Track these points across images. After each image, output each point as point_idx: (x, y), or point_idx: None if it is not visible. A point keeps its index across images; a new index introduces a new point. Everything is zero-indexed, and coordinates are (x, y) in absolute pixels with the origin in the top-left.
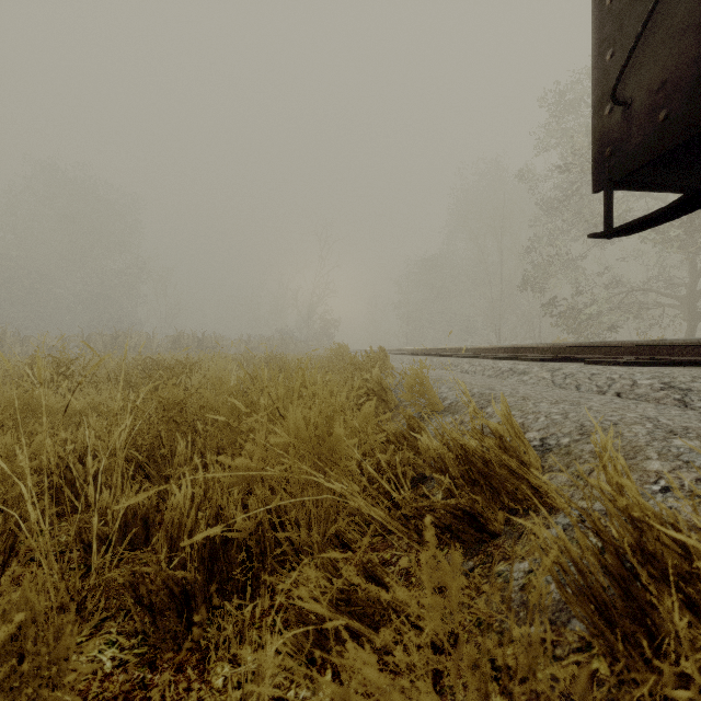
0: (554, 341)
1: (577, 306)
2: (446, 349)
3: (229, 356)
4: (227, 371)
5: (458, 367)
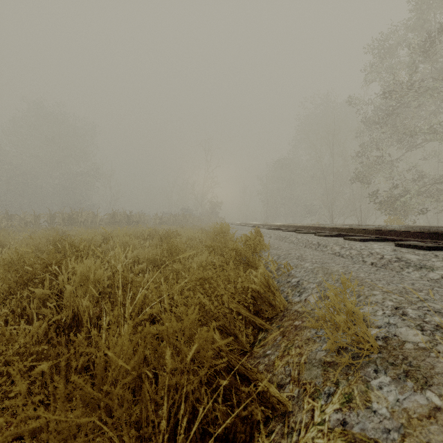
0: (386, 219)
1: (393, 192)
2: (305, 227)
3: (140, 230)
4: (94, 267)
5: (328, 248)
